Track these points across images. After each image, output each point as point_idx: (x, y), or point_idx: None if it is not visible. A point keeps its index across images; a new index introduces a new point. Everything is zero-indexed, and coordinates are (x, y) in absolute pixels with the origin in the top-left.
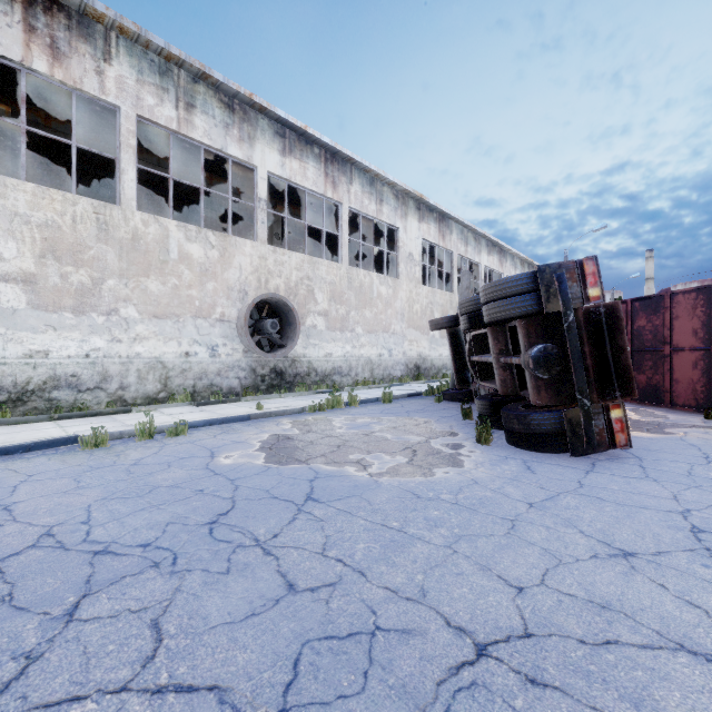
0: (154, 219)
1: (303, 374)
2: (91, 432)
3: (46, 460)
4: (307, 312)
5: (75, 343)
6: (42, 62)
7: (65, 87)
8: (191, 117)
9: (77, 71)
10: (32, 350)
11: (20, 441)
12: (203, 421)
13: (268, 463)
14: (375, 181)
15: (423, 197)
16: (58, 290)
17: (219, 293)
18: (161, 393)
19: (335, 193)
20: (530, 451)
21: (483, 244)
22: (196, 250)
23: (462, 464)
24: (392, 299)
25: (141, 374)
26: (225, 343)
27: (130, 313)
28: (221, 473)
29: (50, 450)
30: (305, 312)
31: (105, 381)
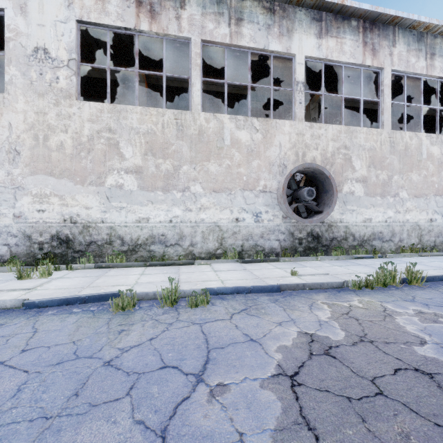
0: (213, 116)
1: (339, 238)
2: (145, 285)
3: (73, 321)
4: (344, 179)
5: (163, 212)
6: (145, 24)
7: (159, 37)
8: (240, 29)
9: (164, 22)
10: (140, 218)
11: (102, 286)
12: (230, 288)
13: None
14: (424, 36)
15: None
16: (154, 176)
17: (262, 168)
18: (218, 250)
19: (374, 59)
20: None
21: None
22: (243, 136)
23: None
24: None
25: (204, 235)
26: (267, 210)
27: (197, 189)
28: None
29: (98, 304)
30: (341, 179)
31: (181, 239)
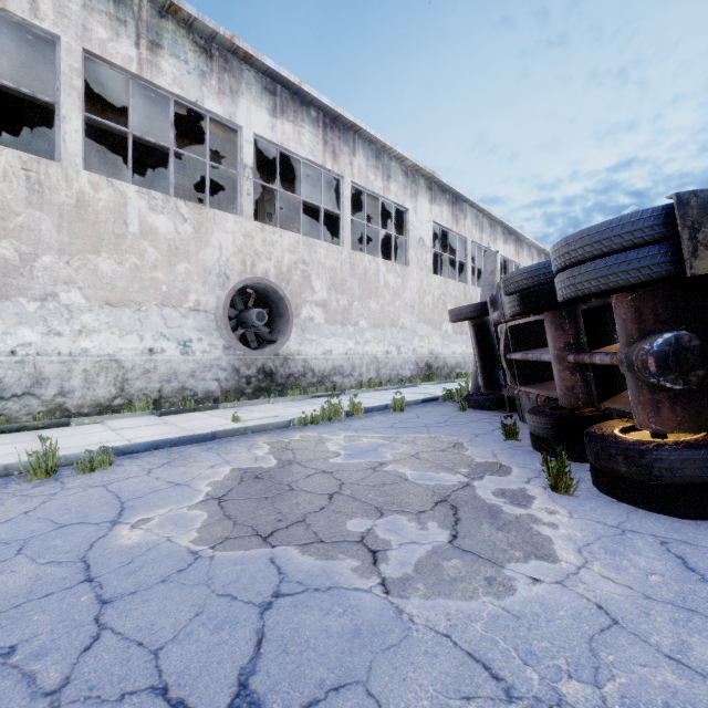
0: (106, 182)
1: (297, 374)
2: None
3: None
4: (302, 301)
5: None
6: None
7: None
8: (157, 59)
9: None
10: None
11: None
12: (144, 443)
13: (200, 543)
14: (381, 154)
15: (435, 175)
16: None
17: (193, 276)
18: (117, 399)
19: (335, 164)
20: (650, 511)
21: (499, 231)
22: (163, 223)
23: (552, 550)
24: (400, 289)
25: (89, 376)
26: (200, 337)
27: (74, 298)
28: (97, 577)
29: None
30: (300, 301)
31: (38, 384)
